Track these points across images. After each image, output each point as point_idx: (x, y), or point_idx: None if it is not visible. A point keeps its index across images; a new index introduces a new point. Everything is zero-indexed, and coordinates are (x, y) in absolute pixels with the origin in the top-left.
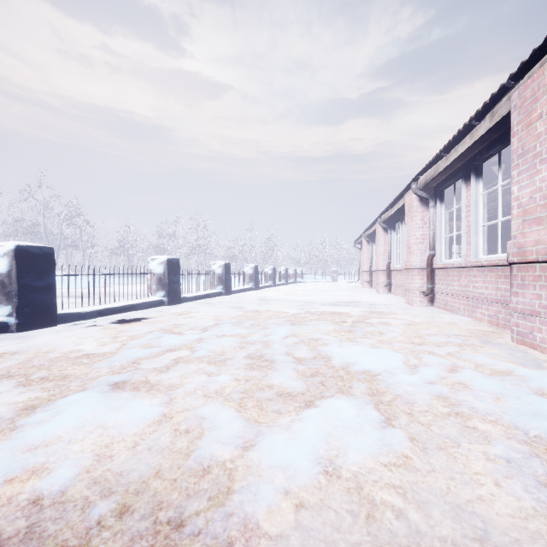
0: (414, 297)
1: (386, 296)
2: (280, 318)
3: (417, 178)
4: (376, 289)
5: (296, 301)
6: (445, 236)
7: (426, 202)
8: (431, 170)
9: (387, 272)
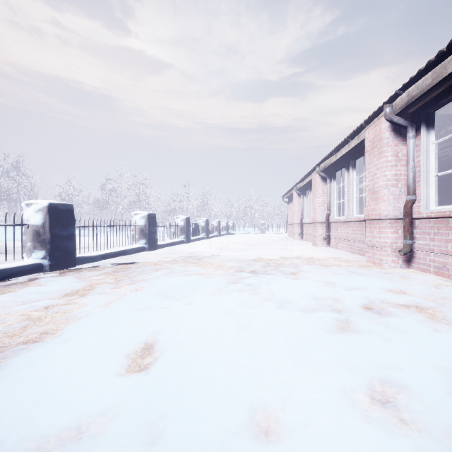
0: (385, 255)
1: (327, 249)
2: (209, 305)
3: (397, 95)
4: (313, 242)
5: (231, 258)
6: (437, 174)
7: (400, 132)
8: (423, 79)
9: (326, 224)
